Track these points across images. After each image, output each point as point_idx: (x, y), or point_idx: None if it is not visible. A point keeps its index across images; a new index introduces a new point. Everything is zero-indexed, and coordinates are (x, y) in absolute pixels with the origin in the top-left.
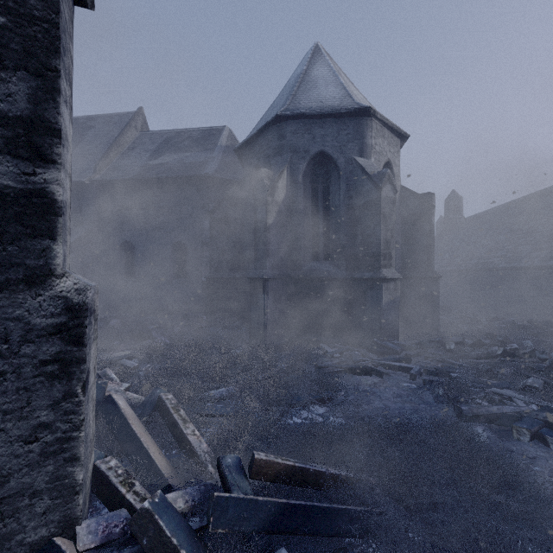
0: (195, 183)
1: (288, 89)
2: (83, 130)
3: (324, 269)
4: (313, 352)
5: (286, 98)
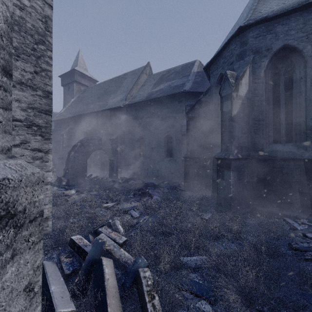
0: (177, 98)
1: (247, 9)
2: (122, 80)
3: (287, 150)
4: (281, 227)
5: (246, 14)
